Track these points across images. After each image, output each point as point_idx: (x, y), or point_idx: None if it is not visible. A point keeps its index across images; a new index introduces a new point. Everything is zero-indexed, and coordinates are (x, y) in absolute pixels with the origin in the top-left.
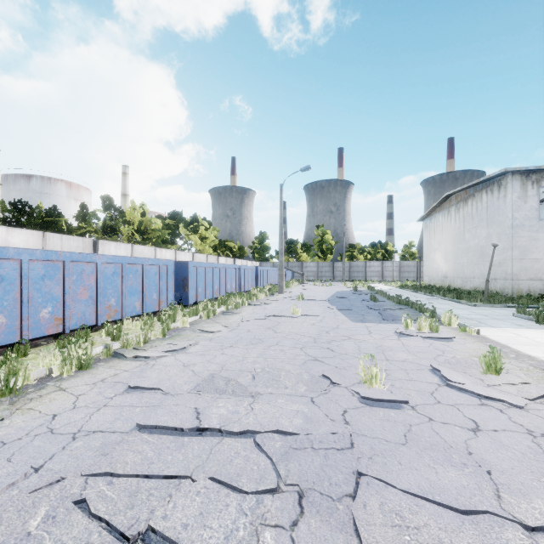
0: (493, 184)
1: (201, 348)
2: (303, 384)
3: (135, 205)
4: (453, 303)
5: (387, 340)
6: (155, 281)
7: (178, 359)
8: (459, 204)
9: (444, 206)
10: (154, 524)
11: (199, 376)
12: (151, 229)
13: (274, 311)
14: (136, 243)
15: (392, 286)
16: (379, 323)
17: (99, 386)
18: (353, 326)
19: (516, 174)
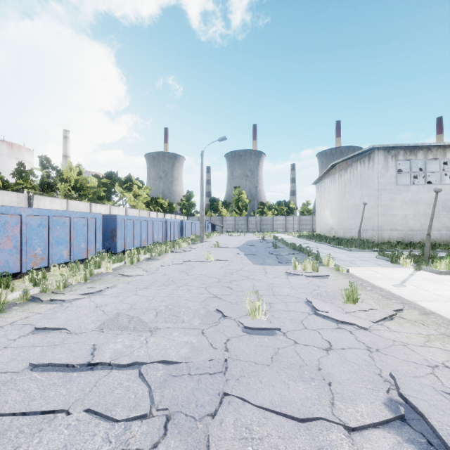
0: (365, 157)
1: (117, 291)
2: (198, 318)
3: (72, 165)
4: (335, 248)
5: (277, 279)
6: (83, 232)
7: (93, 300)
8: (341, 172)
9: (330, 173)
10: None
11: (107, 316)
12: (87, 186)
13: (191, 257)
14: (73, 199)
15: (292, 236)
16: (275, 265)
17: (6, 329)
18: (253, 268)
19: (380, 150)
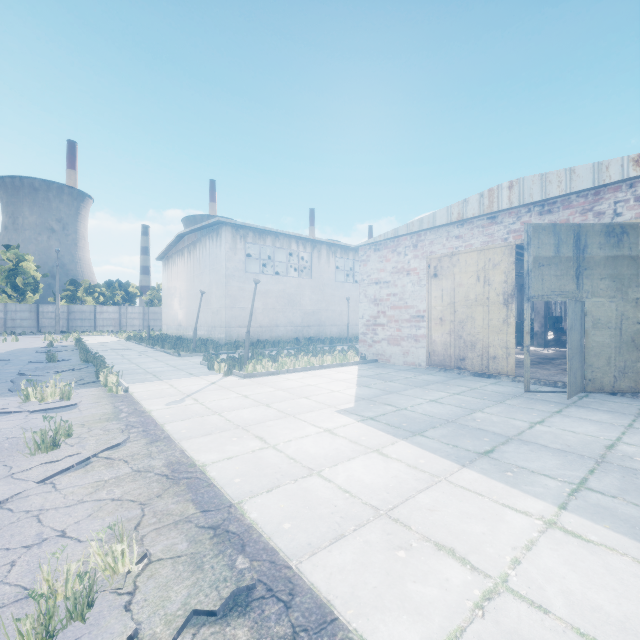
0: (214, 232)
1: None
2: None
3: None
4: (164, 354)
5: None
6: None
7: None
8: (191, 247)
9: (179, 246)
10: None
11: None
12: None
13: None
14: None
15: (121, 338)
16: None
17: None
18: None
19: (228, 226)
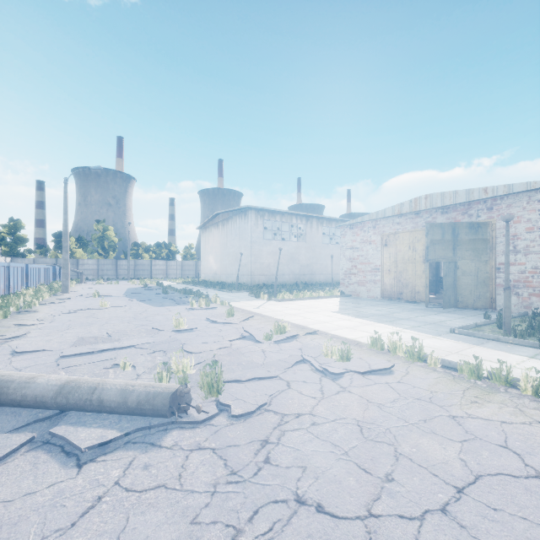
0: (242, 213)
1: (40, 333)
2: (143, 333)
3: None
4: (219, 291)
5: (182, 313)
6: None
7: (29, 340)
8: (224, 221)
9: (215, 220)
10: (117, 363)
11: (66, 342)
12: None
13: (78, 307)
14: None
15: (177, 283)
16: (175, 306)
17: None
18: (157, 309)
19: (253, 210)
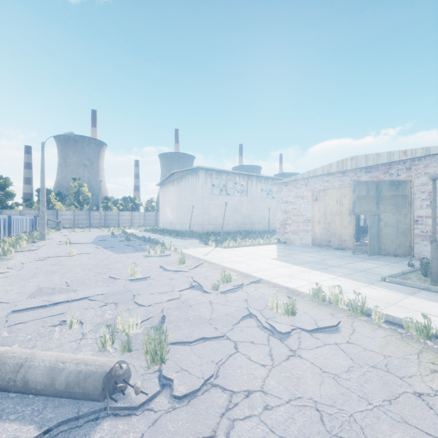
0: (194, 172)
1: (4, 283)
2: (100, 282)
3: None
4: (174, 238)
5: (139, 260)
6: None
7: None
8: (179, 179)
9: (171, 178)
10: (65, 319)
11: (25, 293)
12: None
13: (48, 254)
14: None
15: (139, 230)
16: (134, 253)
17: None
18: (118, 256)
19: (203, 169)
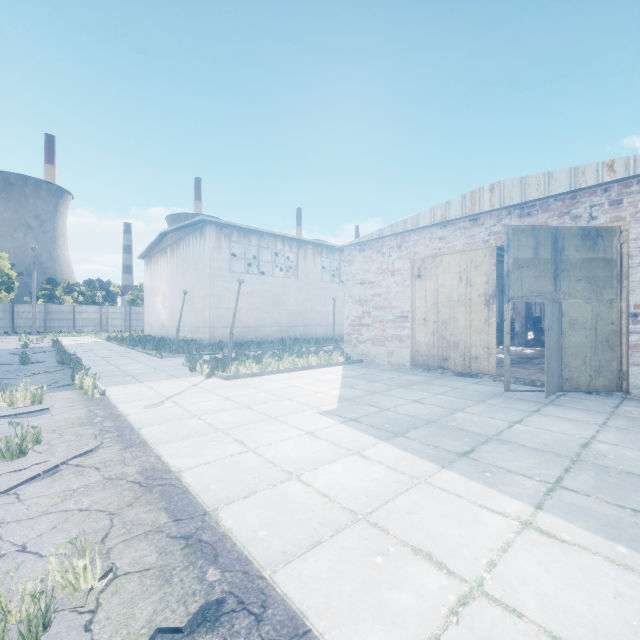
0: (197, 230)
1: None
2: None
3: None
4: (145, 355)
5: None
6: None
7: None
8: (174, 245)
9: (162, 245)
10: None
11: None
12: None
13: None
14: None
15: (102, 339)
16: None
17: None
18: None
19: (212, 225)
